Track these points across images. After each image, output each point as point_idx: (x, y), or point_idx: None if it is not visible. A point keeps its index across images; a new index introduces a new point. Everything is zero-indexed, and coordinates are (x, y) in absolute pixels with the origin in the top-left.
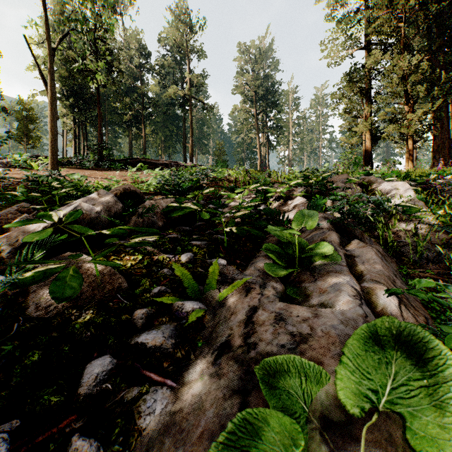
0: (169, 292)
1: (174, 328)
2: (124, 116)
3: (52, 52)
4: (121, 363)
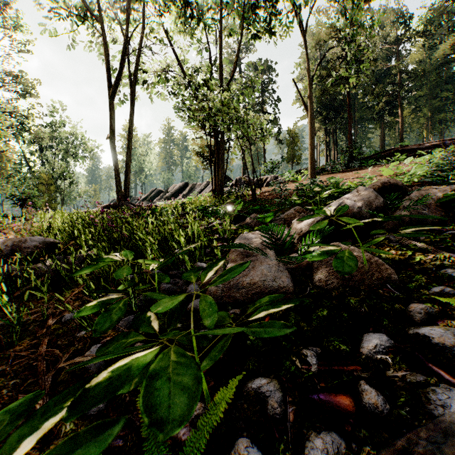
0: None
1: None
2: (375, 108)
3: (311, 80)
4: (399, 346)
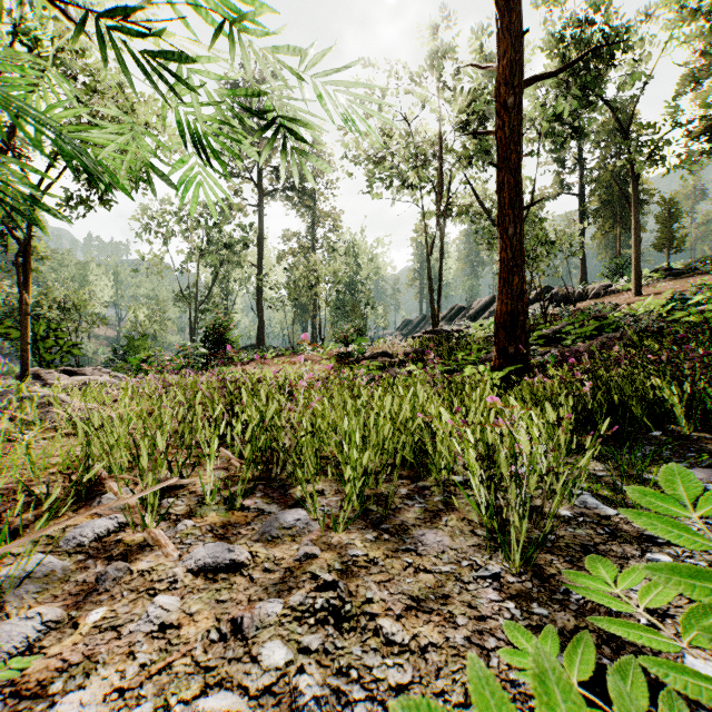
0: None
1: None
2: None
3: (636, 179)
4: None
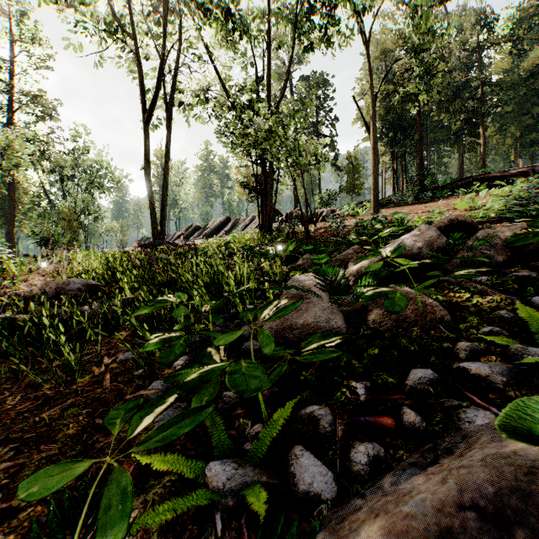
0: (504, 335)
1: (506, 368)
2: (451, 127)
3: (374, 98)
4: (442, 379)
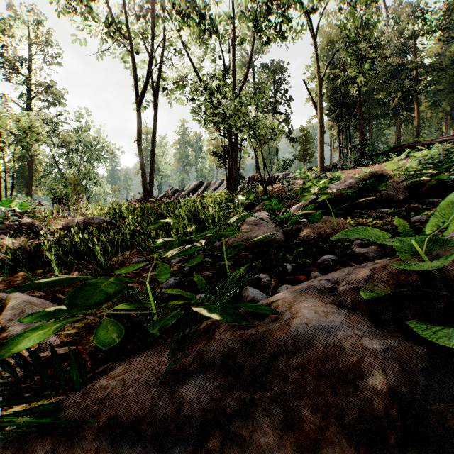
0: None
1: (378, 250)
2: (390, 104)
3: (320, 81)
4: (339, 259)
